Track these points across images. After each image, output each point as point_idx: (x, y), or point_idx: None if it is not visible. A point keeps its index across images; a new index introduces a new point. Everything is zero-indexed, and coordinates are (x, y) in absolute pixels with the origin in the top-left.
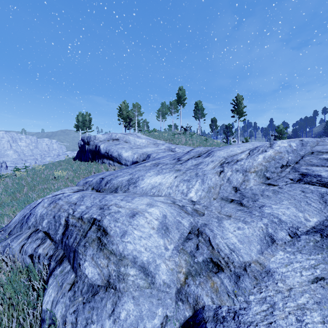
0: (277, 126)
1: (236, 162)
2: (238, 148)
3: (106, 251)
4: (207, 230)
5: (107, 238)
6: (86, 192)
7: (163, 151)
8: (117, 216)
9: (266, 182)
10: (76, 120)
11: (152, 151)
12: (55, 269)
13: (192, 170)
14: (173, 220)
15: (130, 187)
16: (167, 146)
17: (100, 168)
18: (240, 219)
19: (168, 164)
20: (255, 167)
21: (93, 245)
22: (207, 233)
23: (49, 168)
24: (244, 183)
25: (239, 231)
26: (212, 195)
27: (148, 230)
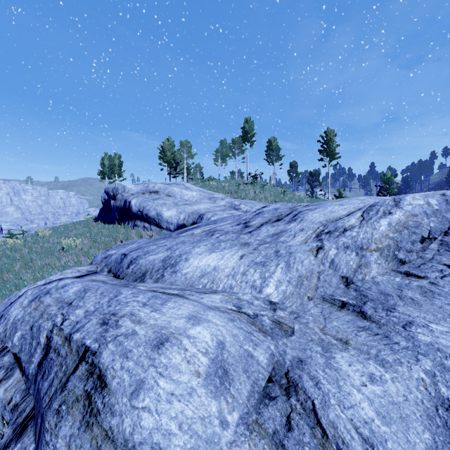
0: (383, 173)
1: (343, 231)
2: (341, 208)
3: (97, 430)
4: (308, 382)
5: (104, 396)
6: (97, 278)
7: (222, 210)
8: (128, 344)
9: (401, 270)
10: (101, 164)
11: (207, 209)
12: (6, 449)
13: (269, 245)
14: (238, 352)
15: (167, 272)
16: (228, 201)
17: (130, 235)
18: (368, 351)
19: (230, 233)
20: (378, 242)
21: (75, 411)
22: (307, 390)
23: (58, 233)
24: (361, 270)
25: (374, 388)
26: (306, 290)
27: (187, 379)
